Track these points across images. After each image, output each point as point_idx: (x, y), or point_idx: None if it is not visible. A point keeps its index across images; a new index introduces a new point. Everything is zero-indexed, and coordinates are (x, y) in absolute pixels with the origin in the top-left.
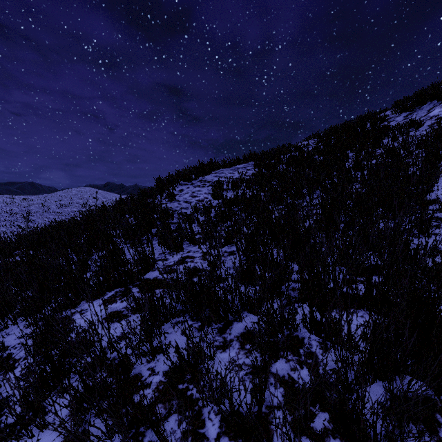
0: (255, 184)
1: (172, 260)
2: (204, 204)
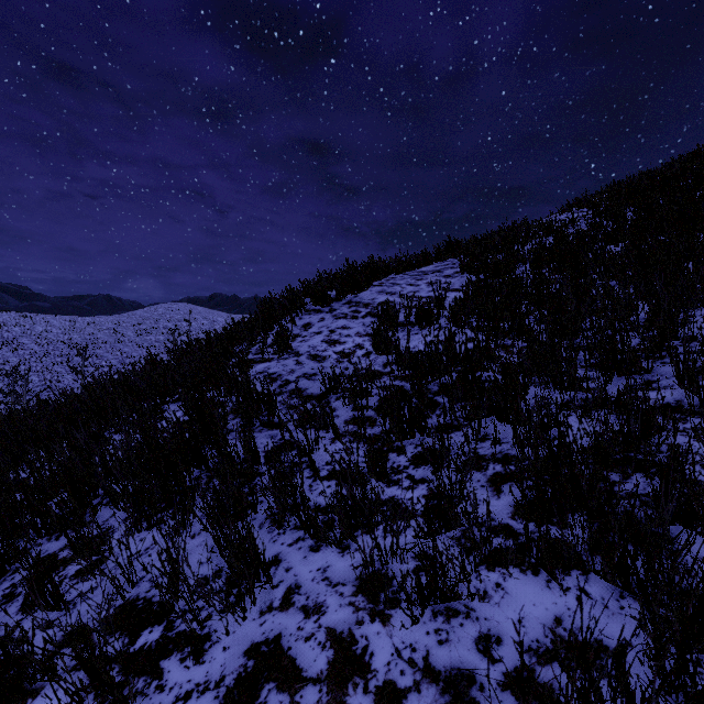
0: (475, 315)
1: (215, 668)
2: (354, 368)
